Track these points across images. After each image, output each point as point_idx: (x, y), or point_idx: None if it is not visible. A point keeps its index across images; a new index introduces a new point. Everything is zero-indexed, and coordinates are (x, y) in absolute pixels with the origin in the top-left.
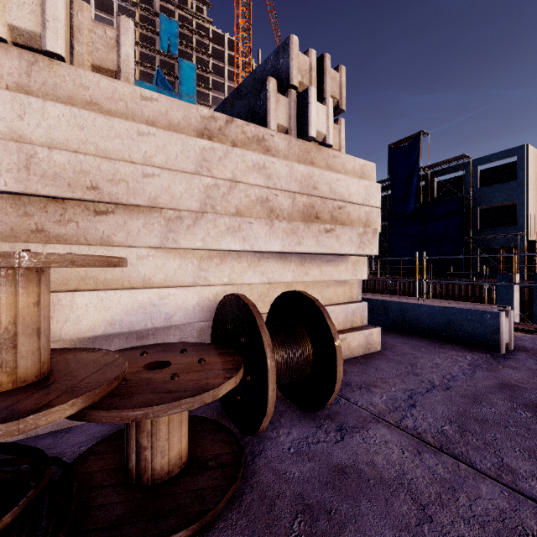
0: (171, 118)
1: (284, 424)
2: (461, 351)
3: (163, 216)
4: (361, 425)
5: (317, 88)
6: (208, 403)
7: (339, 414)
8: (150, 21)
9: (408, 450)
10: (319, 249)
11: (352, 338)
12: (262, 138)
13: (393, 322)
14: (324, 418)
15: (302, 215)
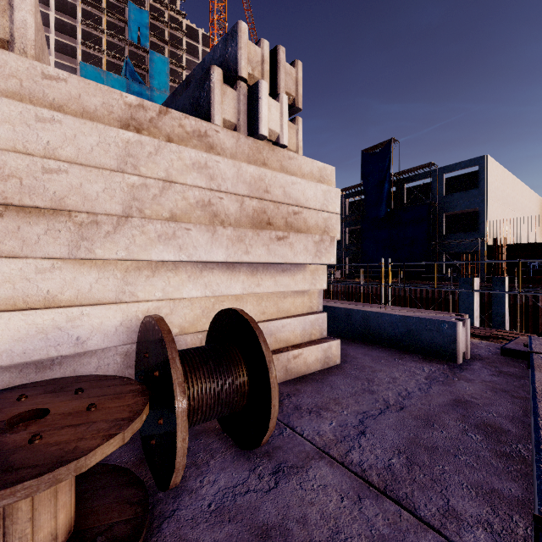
0: (85, 104)
1: (213, 467)
2: (419, 362)
3: (72, 221)
4: (301, 464)
5: (271, 83)
6: (129, 442)
7: (279, 450)
8: (118, 9)
9: (348, 496)
10: (270, 258)
11: (309, 353)
12: (204, 134)
13: (357, 331)
14: (261, 456)
15: (252, 220)
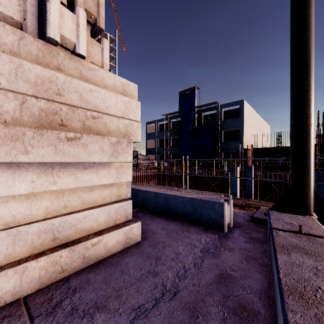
0: None
1: None
2: (200, 233)
3: None
4: None
5: None
6: None
7: None
8: None
9: None
10: (58, 158)
11: (110, 238)
12: None
13: (161, 208)
14: None
15: (38, 120)
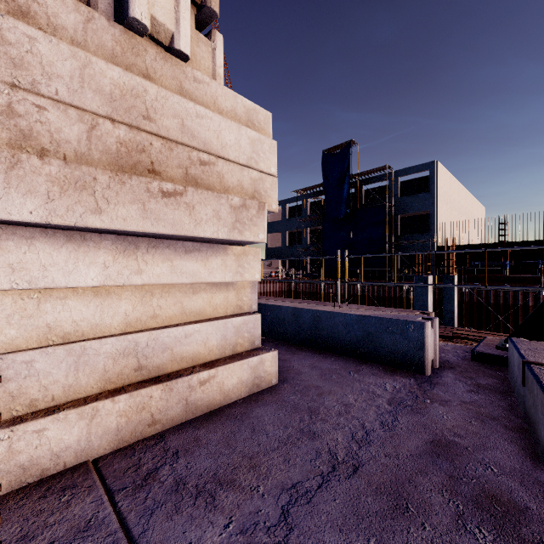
0: None
1: None
2: (380, 375)
3: None
4: None
5: None
6: None
7: None
8: None
9: None
10: (148, 225)
11: (228, 373)
12: None
13: (306, 336)
14: None
15: (116, 160)
